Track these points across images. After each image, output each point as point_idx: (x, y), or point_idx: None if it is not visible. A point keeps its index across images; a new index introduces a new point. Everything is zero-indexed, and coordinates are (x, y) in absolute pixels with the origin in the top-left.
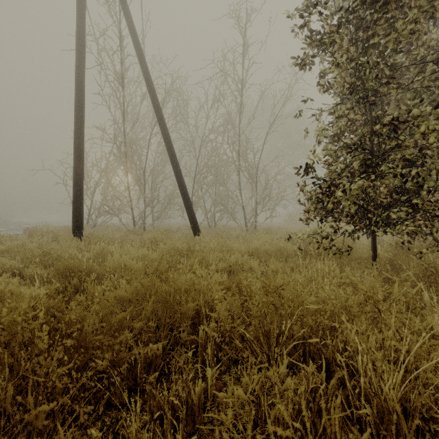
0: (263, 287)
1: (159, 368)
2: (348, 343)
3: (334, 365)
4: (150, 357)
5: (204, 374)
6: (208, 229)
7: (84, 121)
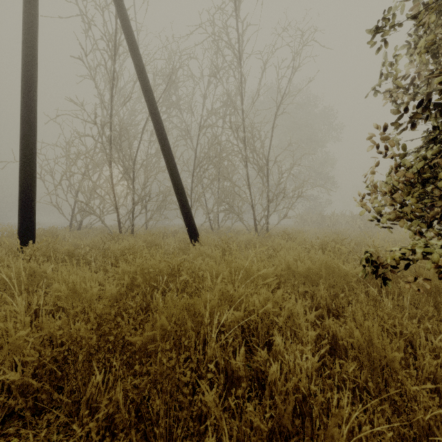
0: None
1: None
2: None
3: None
4: None
5: None
6: (210, 232)
7: (35, 84)
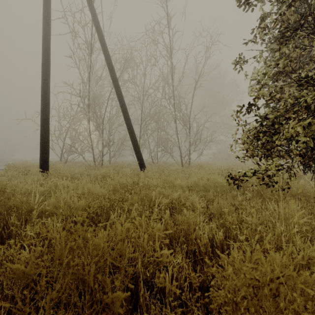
0: (254, 286)
1: None
2: None
3: None
4: None
5: None
6: (152, 165)
7: (49, 76)
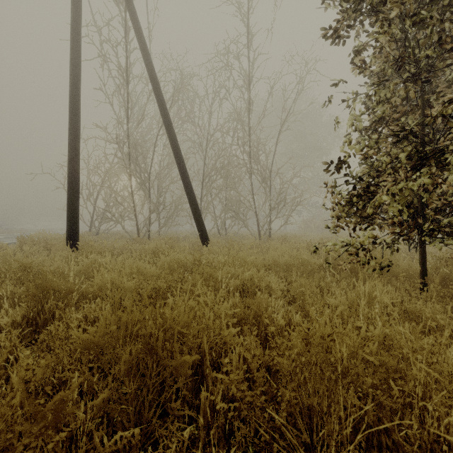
0: (303, 338)
1: None
2: (450, 440)
3: None
4: (121, 449)
5: None
6: (218, 237)
7: (79, 118)
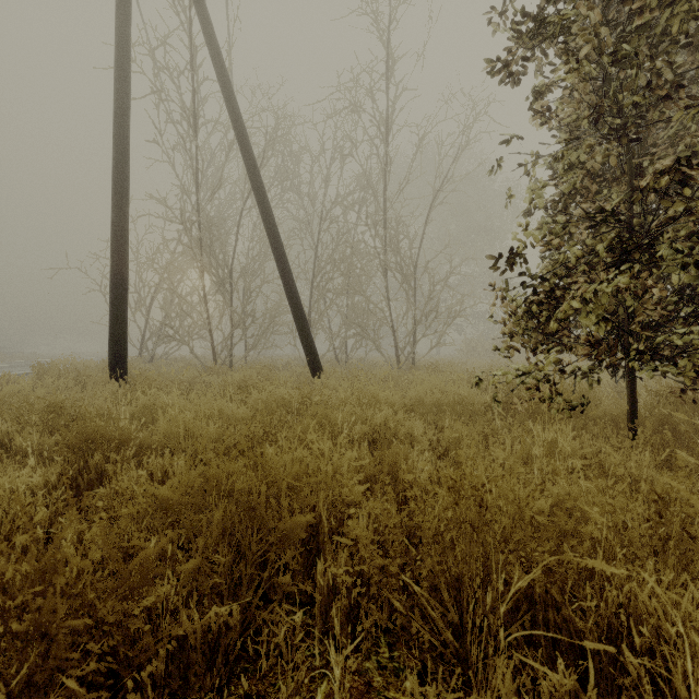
0: (450, 487)
1: (234, 649)
2: (632, 612)
3: (602, 657)
4: (215, 631)
5: (327, 660)
6: (336, 365)
7: (128, 185)
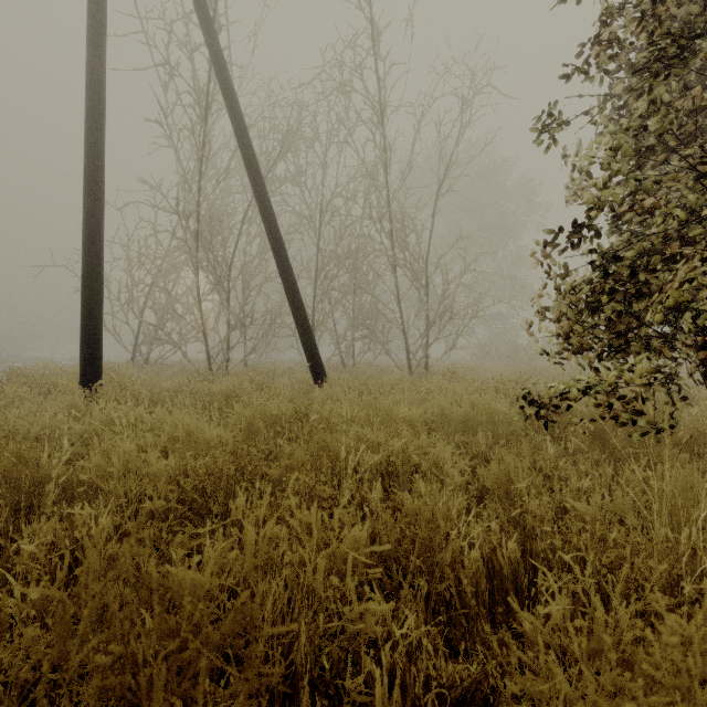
0: None
1: None
2: None
3: None
4: None
5: None
6: (342, 370)
7: (103, 165)
